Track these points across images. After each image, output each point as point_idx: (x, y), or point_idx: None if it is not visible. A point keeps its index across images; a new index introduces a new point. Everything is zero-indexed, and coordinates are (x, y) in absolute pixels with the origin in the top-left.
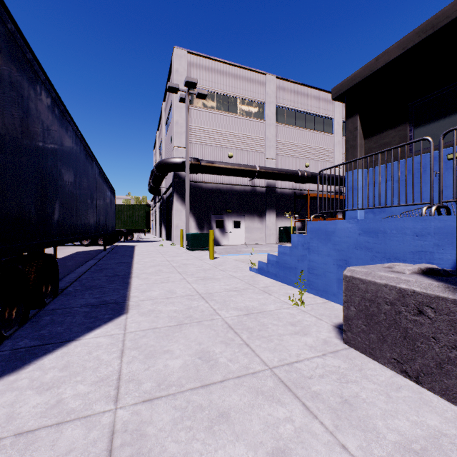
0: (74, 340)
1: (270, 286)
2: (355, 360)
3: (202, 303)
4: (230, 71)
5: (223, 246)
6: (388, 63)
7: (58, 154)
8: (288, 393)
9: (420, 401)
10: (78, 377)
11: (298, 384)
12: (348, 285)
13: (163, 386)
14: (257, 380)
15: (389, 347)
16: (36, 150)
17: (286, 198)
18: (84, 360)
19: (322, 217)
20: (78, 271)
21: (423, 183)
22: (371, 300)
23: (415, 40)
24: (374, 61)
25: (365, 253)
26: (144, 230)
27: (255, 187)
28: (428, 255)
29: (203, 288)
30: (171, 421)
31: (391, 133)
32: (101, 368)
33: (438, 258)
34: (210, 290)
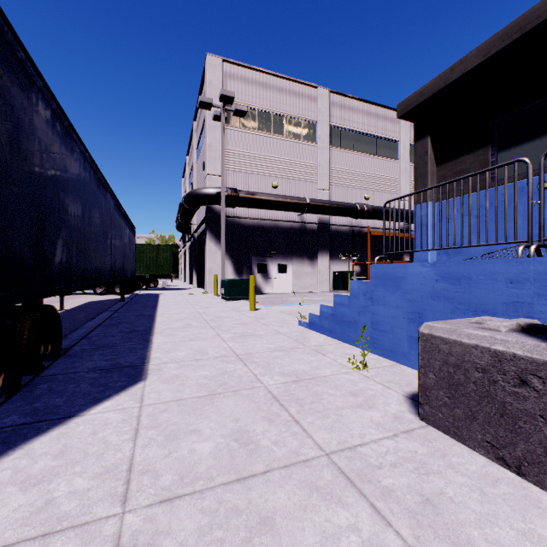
0: (76, 415)
1: (325, 345)
2: (436, 443)
3: (240, 366)
4: (275, 83)
5: (266, 295)
6: (465, 73)
7: (61, 181)
8: (351, 490)
9: (525, 500)
10: (76, 467)
11: (364, 476)
12: (426, 346)
13: (187, 480)
14: (310, 470)
15: (480, 426)
16: (31, 174)
17: (342, 237)
18: (86, 443)
19: (385, 260)
20: (88, 326)
21: (508, 218)
22: (456, 365)
23: (498, 45)
24: (449, 71)
25: (443, 305)
26: (171, 276)
27: (304, 223)
28: (526, 307)
29: (242, 347)
30: (197, 531)
31: (469, 158)
32: (108, 455)
33: (540, 310)
34: (250, 350)
